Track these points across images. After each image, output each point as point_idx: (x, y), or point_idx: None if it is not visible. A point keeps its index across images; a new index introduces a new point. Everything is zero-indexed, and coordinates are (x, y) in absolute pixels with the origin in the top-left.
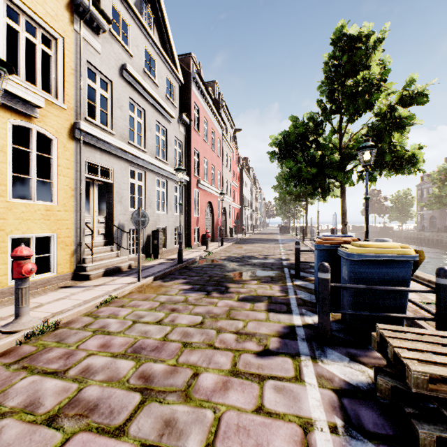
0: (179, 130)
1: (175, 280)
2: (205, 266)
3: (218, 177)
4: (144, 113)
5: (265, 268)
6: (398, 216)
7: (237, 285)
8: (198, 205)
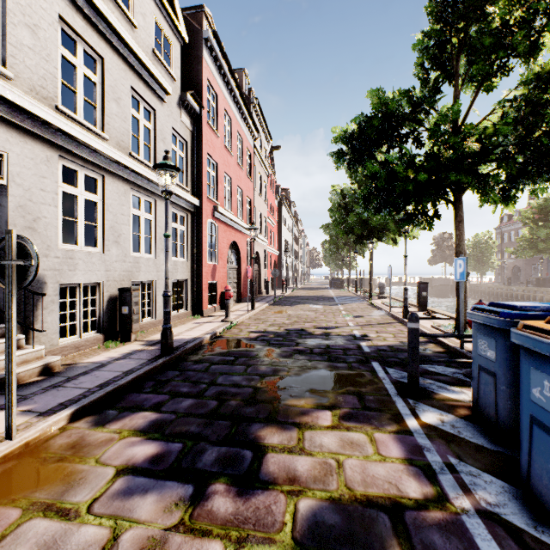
0: (181, 121)
1: (131, 415)
2: (217, 359)
3: (248, 208)
4: (103, 65)
5: (335, 363)
6: (476, 265)
7: (284, 434)
8: (215, 246)
